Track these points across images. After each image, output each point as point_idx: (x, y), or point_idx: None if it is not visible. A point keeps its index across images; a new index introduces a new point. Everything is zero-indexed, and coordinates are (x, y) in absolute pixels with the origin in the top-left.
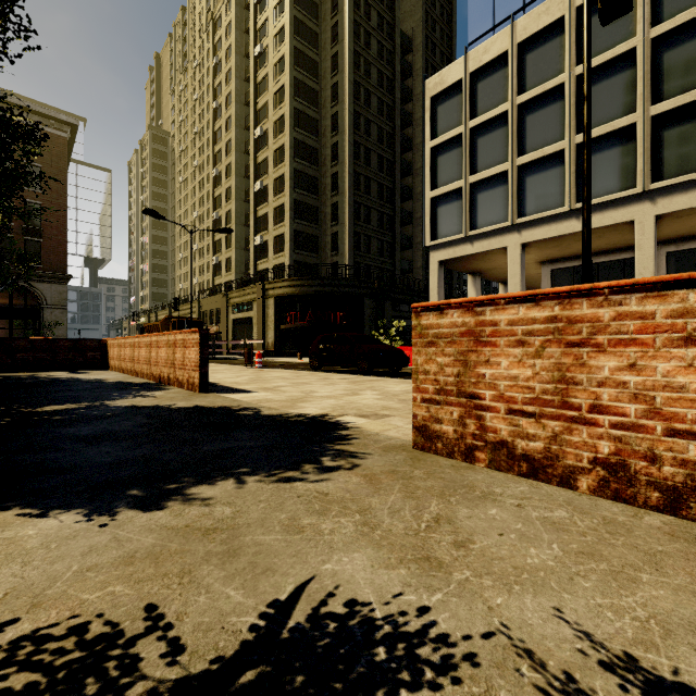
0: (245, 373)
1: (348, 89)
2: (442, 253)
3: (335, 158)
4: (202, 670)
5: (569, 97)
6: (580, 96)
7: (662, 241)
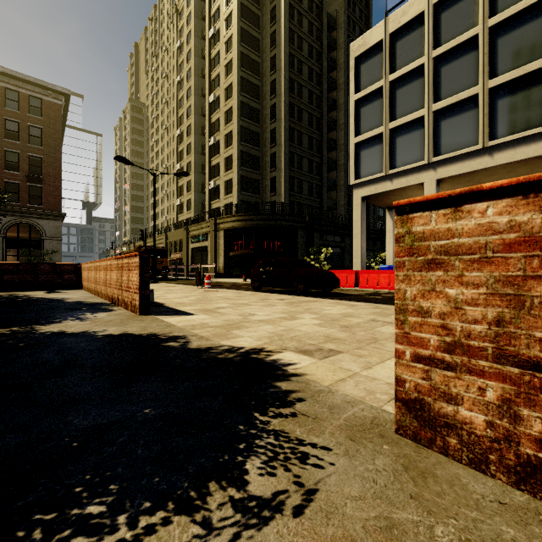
0: (194, 293)
1: (284, 60)
2: (364, 190)
3: (273, 116)
4: None
5: (482, 46)
6: (492, 45)
7: None
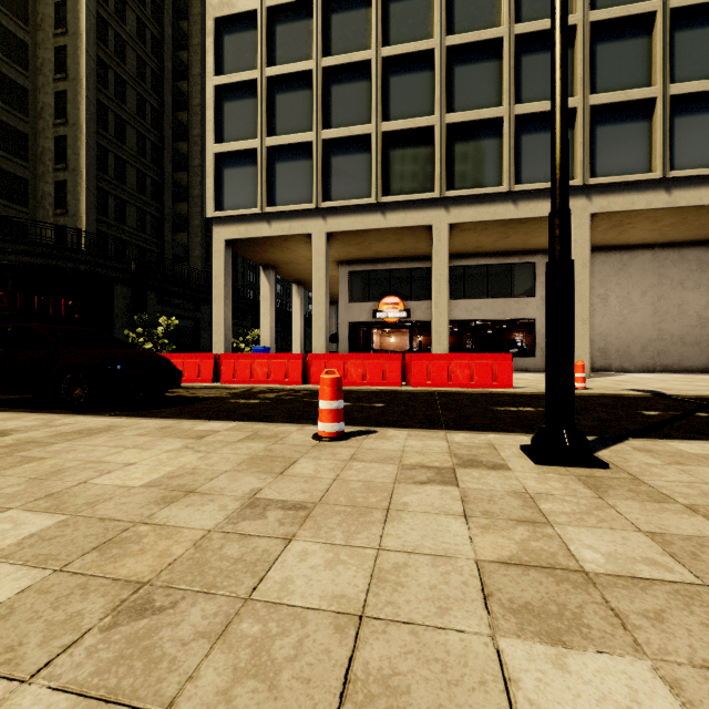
0: None
1: None
2: (230, 230)
3: (62, 69)
4: None
5: (376, 77)
6: (385, 82)
7: None
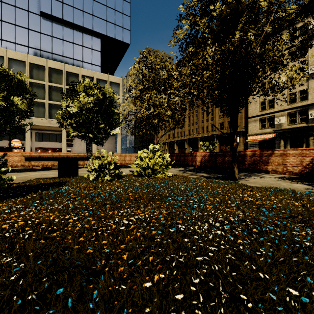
0: None
1: None
2: None
3: None
4: None
5: None
6: None
7: (34, 129)
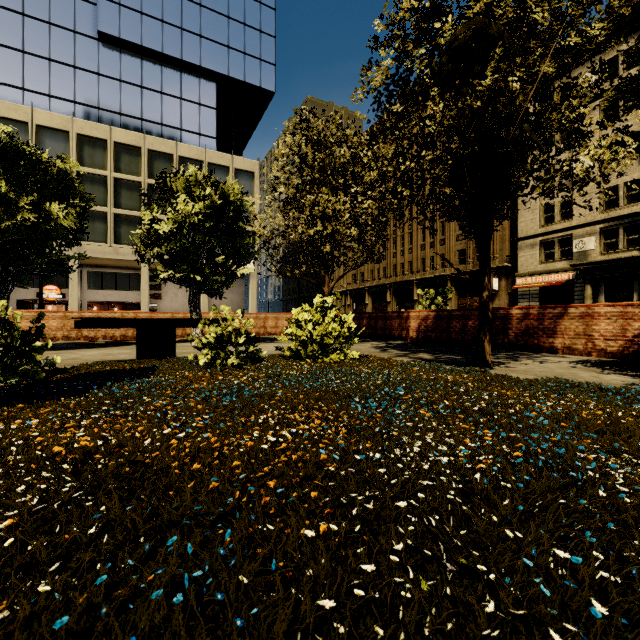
0: None
1: None
2: None
3: None
4: None
5: None
6: None
7: (86, 265)
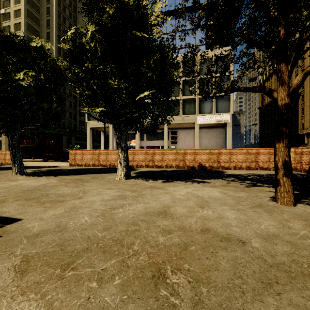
0: None
1: (55, 50)
2: (91, 125)
3: None
4: (55, 169)
5: None
6: None
7: None
